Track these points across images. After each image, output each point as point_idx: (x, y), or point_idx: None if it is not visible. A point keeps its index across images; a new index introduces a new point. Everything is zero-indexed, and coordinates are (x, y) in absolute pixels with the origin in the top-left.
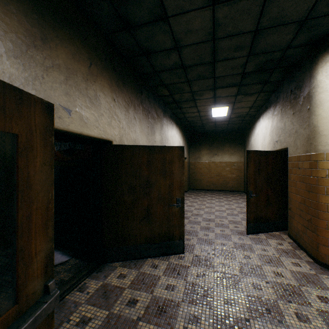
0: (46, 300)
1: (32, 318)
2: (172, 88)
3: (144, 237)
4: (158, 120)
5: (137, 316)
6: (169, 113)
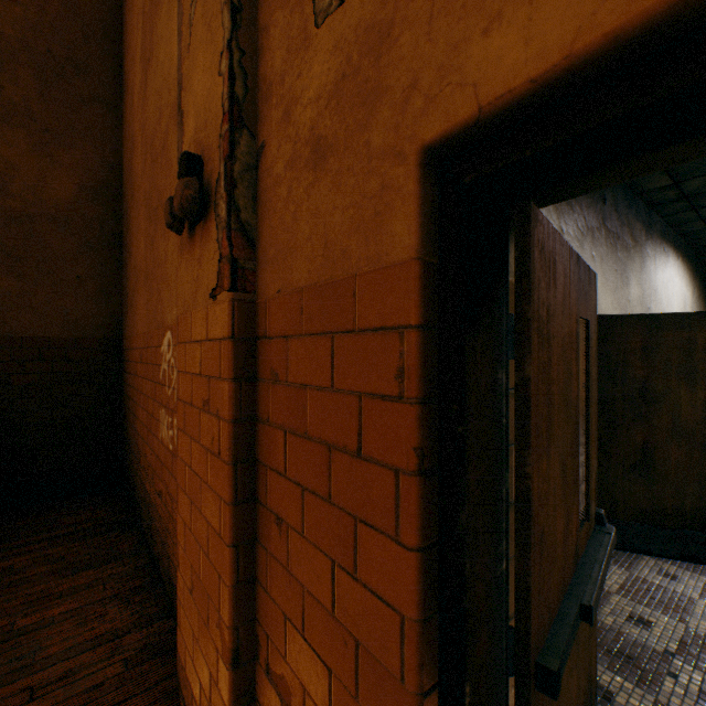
0: (605, 531)
1: (610, 543)
2: (686, 168)
3: (634, 508)
4: (634, 251)
5: (662, 647)
6: (658, 227)
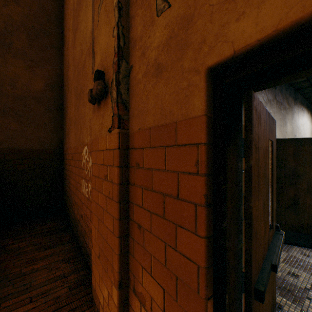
0: (280, 233)
1: (282, 238)
2: None
3: (289, 225)
4: (289, 110)
5: (303, 286)
6: (299, 99)
